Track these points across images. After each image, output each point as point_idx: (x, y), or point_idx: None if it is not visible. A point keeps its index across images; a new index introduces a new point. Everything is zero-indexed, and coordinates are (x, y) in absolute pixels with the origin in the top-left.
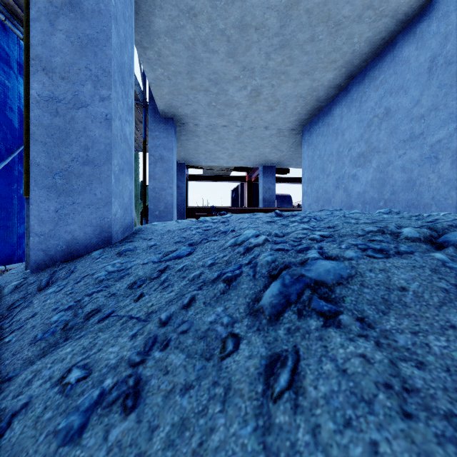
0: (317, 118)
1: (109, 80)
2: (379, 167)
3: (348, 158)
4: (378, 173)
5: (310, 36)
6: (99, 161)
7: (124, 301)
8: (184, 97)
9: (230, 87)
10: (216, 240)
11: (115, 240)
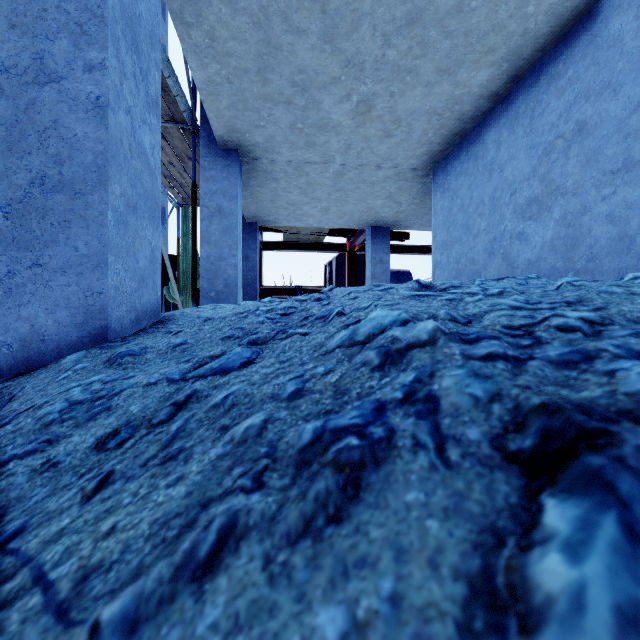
0: (457, 150)
1: (103, 32)
2: (566, 218)
3: (511, 208)
4: (564, 227)
5: (456, 3)
6: (83, 185)
7: (63, 494)
8: (254, 114)
9: (326, 96)
10: (306, 334)
11: (116, 334)
